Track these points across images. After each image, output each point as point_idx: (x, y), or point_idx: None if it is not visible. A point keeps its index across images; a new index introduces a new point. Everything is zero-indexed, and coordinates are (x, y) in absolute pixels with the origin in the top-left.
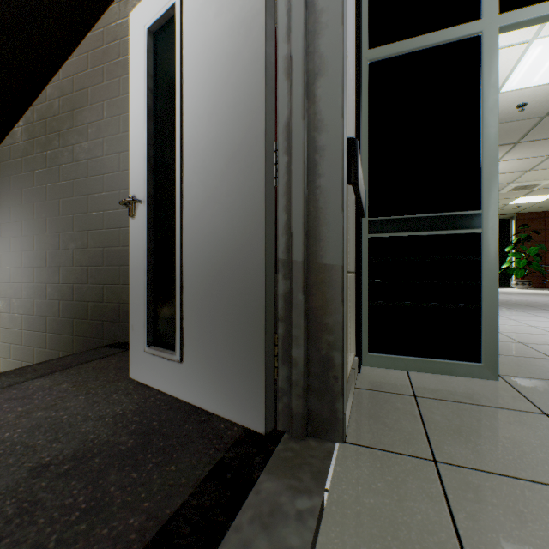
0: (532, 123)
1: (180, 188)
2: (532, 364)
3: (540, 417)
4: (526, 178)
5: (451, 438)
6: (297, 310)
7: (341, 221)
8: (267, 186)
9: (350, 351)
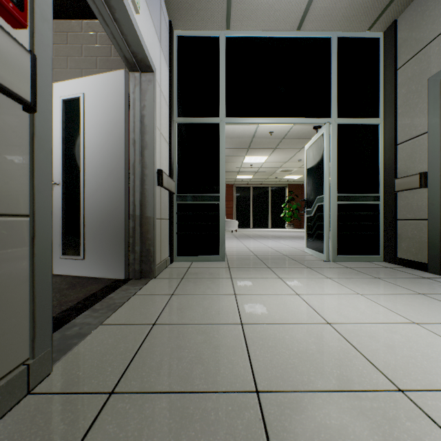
0: (279, 141)
1: (83, 181)
2: (244, 257)
3: (226, 268)
4: (286, 166)
5: (192, 274)
6: (137, 233)
7: (154, 201)
8: (125, 187)
9: (163, 252)
